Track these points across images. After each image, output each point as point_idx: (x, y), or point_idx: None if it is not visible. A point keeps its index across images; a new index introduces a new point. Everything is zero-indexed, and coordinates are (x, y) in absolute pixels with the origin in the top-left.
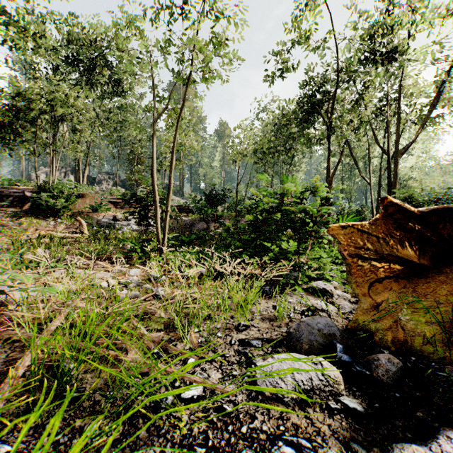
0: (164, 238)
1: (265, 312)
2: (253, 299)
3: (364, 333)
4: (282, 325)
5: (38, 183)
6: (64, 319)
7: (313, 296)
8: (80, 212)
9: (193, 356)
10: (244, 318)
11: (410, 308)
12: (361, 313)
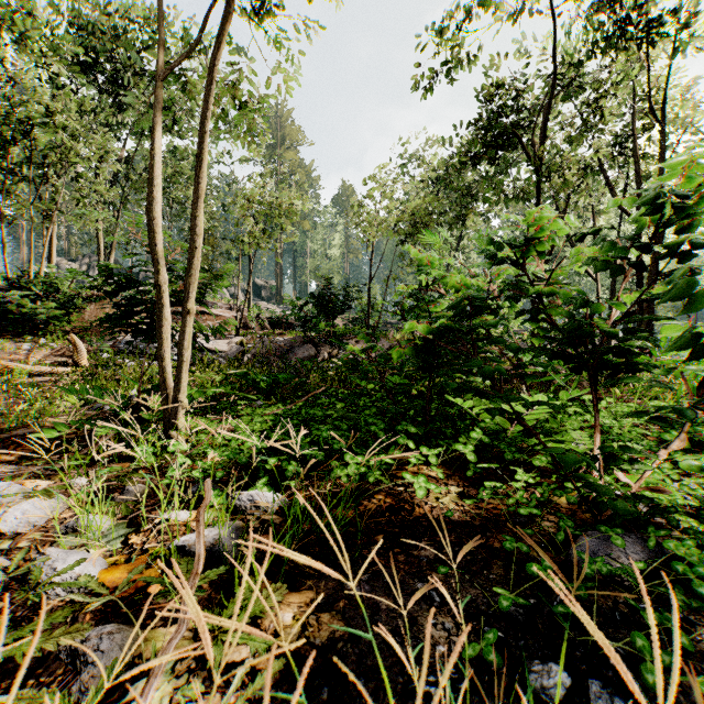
0: (178, 385)
1: None
2: None
3: None
4: None
5: (9, 274)
6: None
7: None
8: (86, 327)
9: None
10: None
11: None
12: None
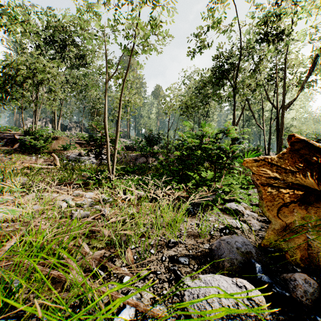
0: (113, 169)
1: (190, 229)
2: (180, 219)
3: (274, 249)
4: (204, 241)
5: (24, 129)
6: (18, 239)
7: (228, 215)
8: (54, 150)
9: (129, 273)
10: (173, 235)
11: (313, 229)
12: (272, 233)
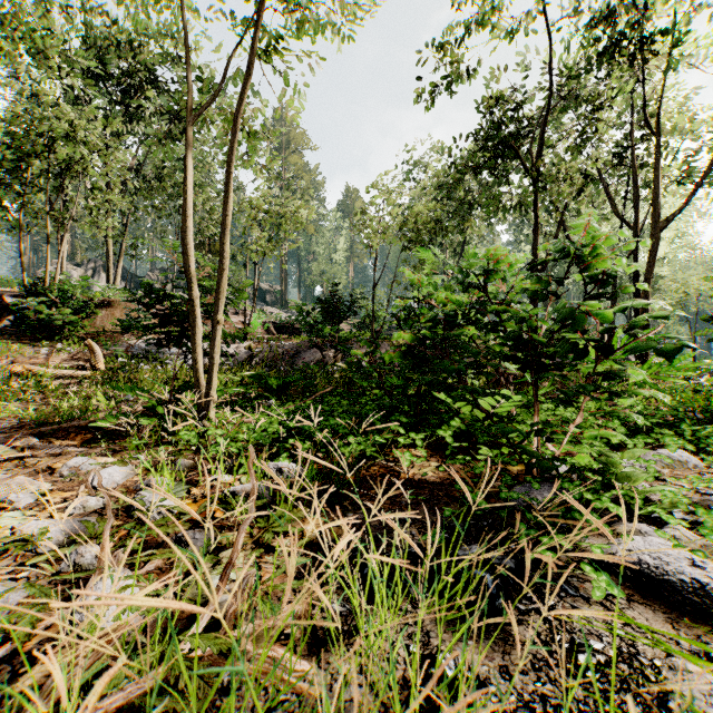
0: (210, 383)
1: None
2: None
3: None
4: None
5: (26, 281)
6: None
7: (657, 607)
8: (99, 332)
9: None
10: None
11: None
12: None
